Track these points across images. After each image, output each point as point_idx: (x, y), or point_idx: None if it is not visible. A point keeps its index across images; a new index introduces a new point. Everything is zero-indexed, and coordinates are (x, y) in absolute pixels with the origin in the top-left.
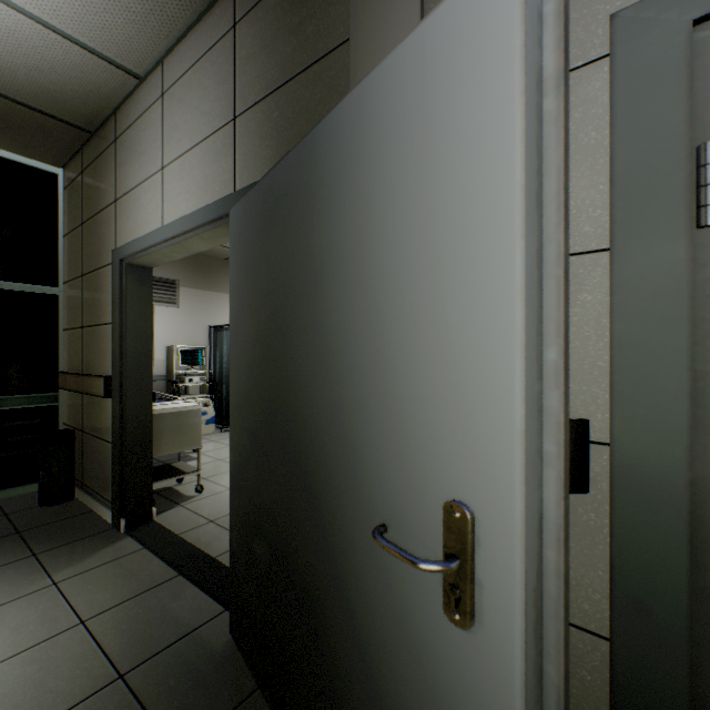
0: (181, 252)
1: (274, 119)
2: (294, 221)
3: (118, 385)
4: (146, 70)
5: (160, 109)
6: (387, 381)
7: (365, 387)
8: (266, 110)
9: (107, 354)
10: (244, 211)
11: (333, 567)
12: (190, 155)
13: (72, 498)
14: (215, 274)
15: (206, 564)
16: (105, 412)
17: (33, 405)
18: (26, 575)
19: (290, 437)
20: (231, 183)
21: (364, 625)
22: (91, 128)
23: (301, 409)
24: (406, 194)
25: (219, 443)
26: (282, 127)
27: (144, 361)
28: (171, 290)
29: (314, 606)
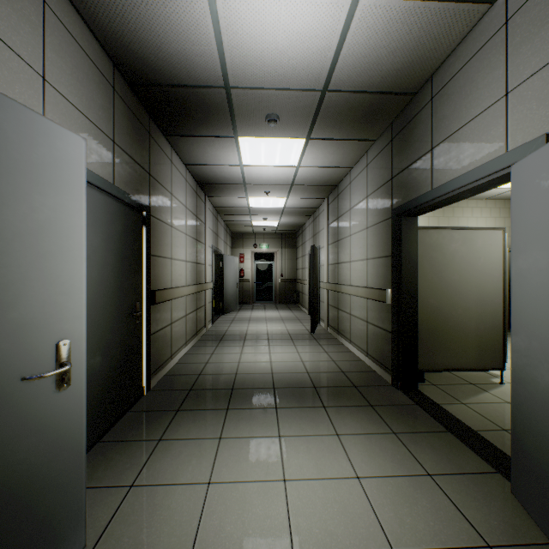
0: None
1: None
2: None
3: None
4: None
5: None
6: (13, 296)
7: None
8: None
9: None
10: None
11: None
12: None
13: None
14: None
15: None
16: None
17: None
18: None
19: None
20: None
21: None
22: None
23: None
24: (30, 193)
25: None
26: None
27: None
28: None
29: None
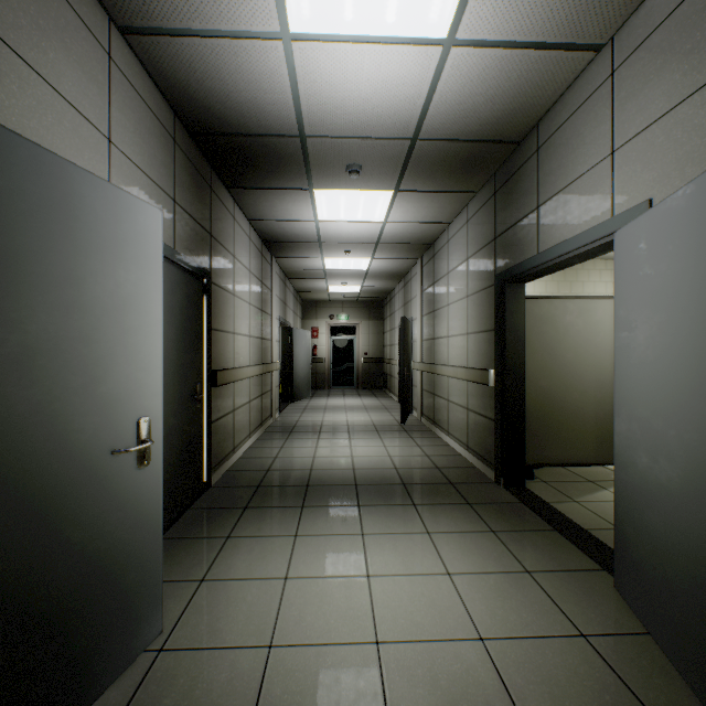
0: None
1: None
2: None
3: None
4: None
5: None
6: (103, 371)
7: (83, 377)
8: None
9: None
10: None
11: (41, 537)
12: None
13: None
14: None
15: None
16: None
17: None
18: None
19: None
20: None
21: (82, 539)
22: None
23: None
24: (116, 270)
25: None
26: None
27: None
28: None
29: (4, 609)
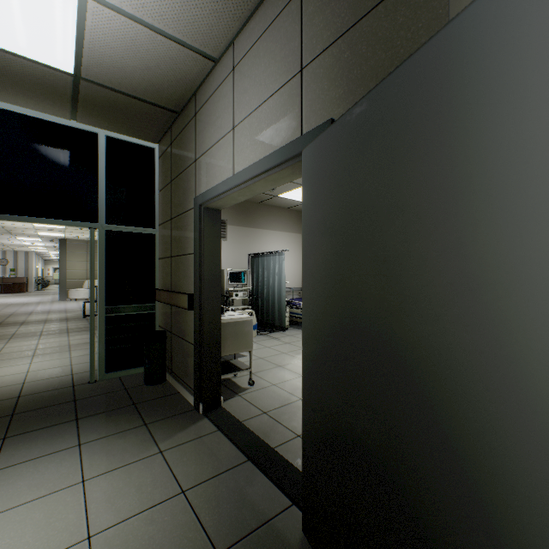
0: (246, 195)
1: (345, 59)
2: (402, 142)
3: (197, 301)
4: (221, 52)
5: (231, 81)
6: None
7: None
8: (336, 53)
9: (188, 277)
10: (322, 147)
11: (483, 544)
12: (257, 112)
13: (165, 381)
14: (252, 214)
15: (268, 454)
16: (188, 320)
17: (140, 312)
18: (141, 440)
19: (394, 372)
20: (297, 128)
21: None
22: (178, 109)
23: (415, 345)
24: None
25: (257, 344)
26: (354, 64)
27: (215, 282)
28: (222, 227)
29: None
